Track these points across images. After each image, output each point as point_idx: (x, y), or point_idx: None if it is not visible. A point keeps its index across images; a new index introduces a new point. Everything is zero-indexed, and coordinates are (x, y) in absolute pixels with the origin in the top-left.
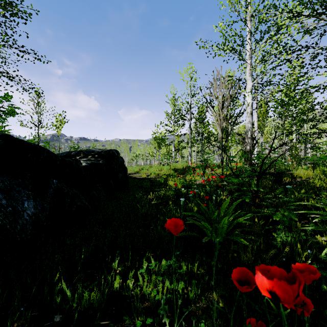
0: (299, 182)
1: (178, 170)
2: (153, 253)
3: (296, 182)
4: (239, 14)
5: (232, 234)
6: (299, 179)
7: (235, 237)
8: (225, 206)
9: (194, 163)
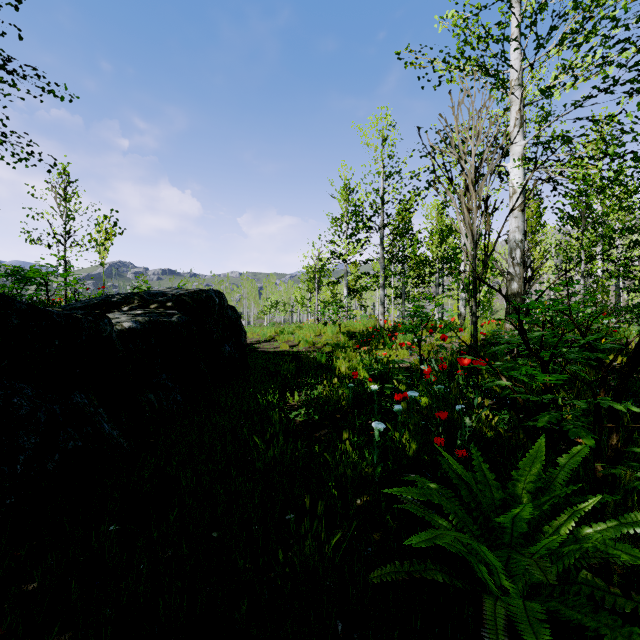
0: None
1: (355, 335)
2: None
3: None
4: None
5: (573, 581)
6: None
7: (618, 634)
8: (533, 472)
9: (397, 322)
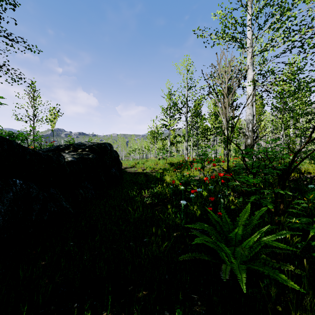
0: (309, 179)
1: (174, 164)
2: (146, 289)
3: (305, 178)
4: (239, 0)
5: (258, 258)
6: (307, 175)
7: (270, 271)
8: (244, 217)
9: (193, 158)
